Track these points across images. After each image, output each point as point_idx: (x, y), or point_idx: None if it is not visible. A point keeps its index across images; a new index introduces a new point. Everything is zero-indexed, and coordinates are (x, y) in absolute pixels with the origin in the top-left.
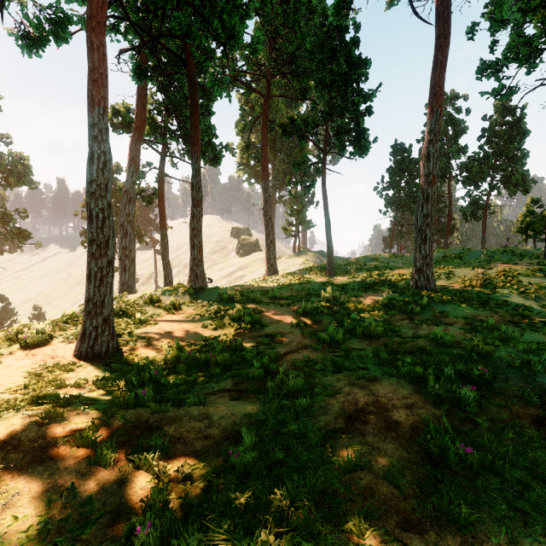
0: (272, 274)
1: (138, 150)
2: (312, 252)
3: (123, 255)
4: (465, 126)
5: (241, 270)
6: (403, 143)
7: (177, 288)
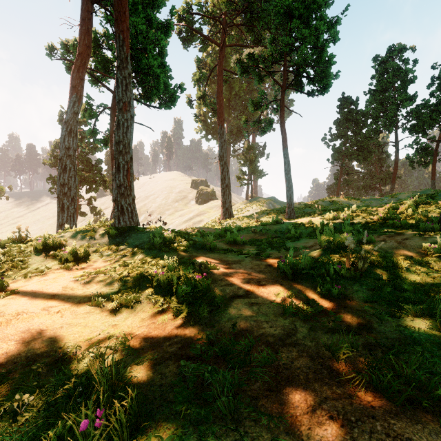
0: (227, 217)
1: (81, 78)
2: (264, 199)
3: (60, 193)
4: (413, 76)
5: (199, 215)
6: (349, 96)
7: (97, 228)
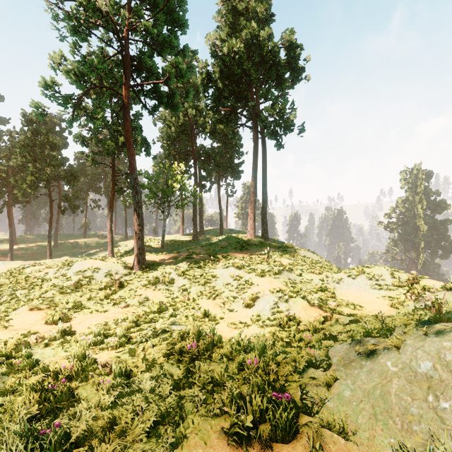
0: None
1: None
2: None
3: None
4: None
5: None
6: None
7: None
